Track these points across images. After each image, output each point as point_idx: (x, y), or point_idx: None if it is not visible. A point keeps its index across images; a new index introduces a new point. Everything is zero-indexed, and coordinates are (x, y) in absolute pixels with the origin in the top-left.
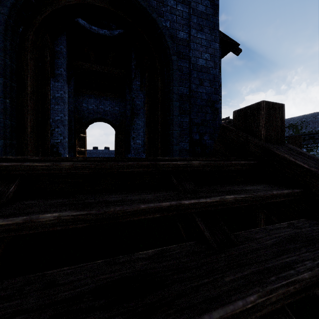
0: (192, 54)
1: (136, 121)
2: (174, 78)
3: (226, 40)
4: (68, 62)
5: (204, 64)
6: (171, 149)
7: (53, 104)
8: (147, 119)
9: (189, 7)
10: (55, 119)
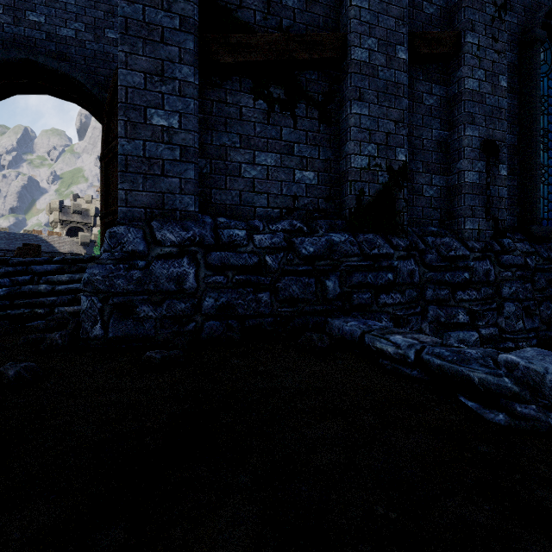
0: None
1: None
2: None
3: None
4: None
5: None
6: None
7: None
8: None
9: None
10: None
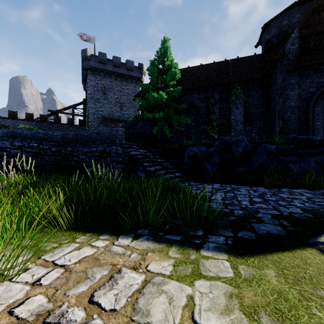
0: None
1: (316, 123)
2: None
3: None
4: None
5: None
6: None
7: None
8: None
9: None
10: None
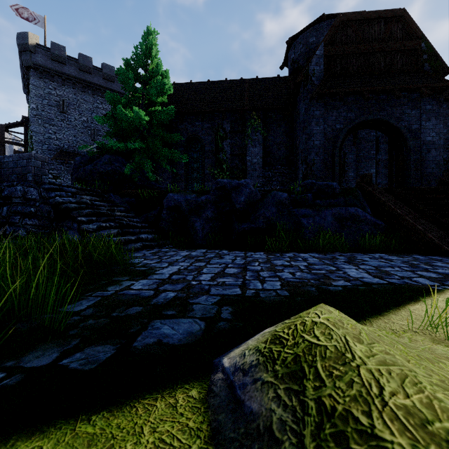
0: (422, 136)
1: (348, 173)
2: (411, 153)
3: None
4: None
5: (431, 140)
6: None
7: None
8: (389, 175)
9: (420, 109)
10: None
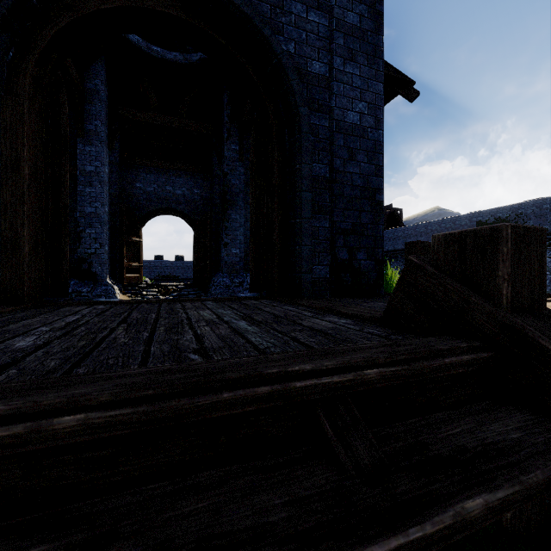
0: (335, 103)
1: (231, 215)
2: (303, 148)
3: (391, 75)
4: (108, 109)
5: (357, 121)
6: (298, 280)
7: (81, 185)
8: (253, 221)
9: (330, 17)
10: (84, 212)
